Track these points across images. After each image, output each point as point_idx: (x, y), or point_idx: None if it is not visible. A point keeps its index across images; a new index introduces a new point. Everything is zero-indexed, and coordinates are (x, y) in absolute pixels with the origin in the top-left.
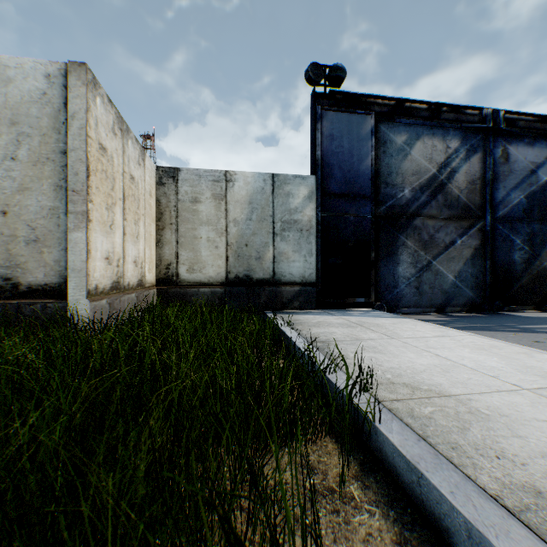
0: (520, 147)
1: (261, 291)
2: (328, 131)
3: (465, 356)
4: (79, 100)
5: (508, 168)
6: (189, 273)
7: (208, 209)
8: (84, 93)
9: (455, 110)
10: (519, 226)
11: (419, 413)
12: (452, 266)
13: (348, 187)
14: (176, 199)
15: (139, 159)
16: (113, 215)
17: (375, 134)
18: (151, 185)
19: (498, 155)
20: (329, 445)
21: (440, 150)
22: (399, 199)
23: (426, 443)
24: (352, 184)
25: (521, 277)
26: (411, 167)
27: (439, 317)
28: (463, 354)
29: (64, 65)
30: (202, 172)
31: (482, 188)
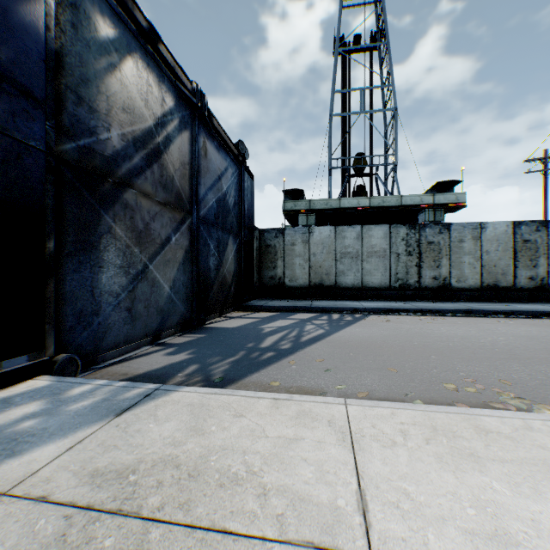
0: (213, 147)
1: None
2: None
3: None
4: None
5: (207, 165)
6: None
7: None
8: None
9: None
10: (213, 231)
11: None
12: (169, 272)
13: None
14: None
15: None
16: None
17: None
18: None
19: (201, 145)
20: None
21: (157, 98)
22: (103, 143)
23: None
24: None
25: (214, 284)
26: (122, 94)
27: (172, 354)
28: None
29: None
30: None
31: (191, 177)
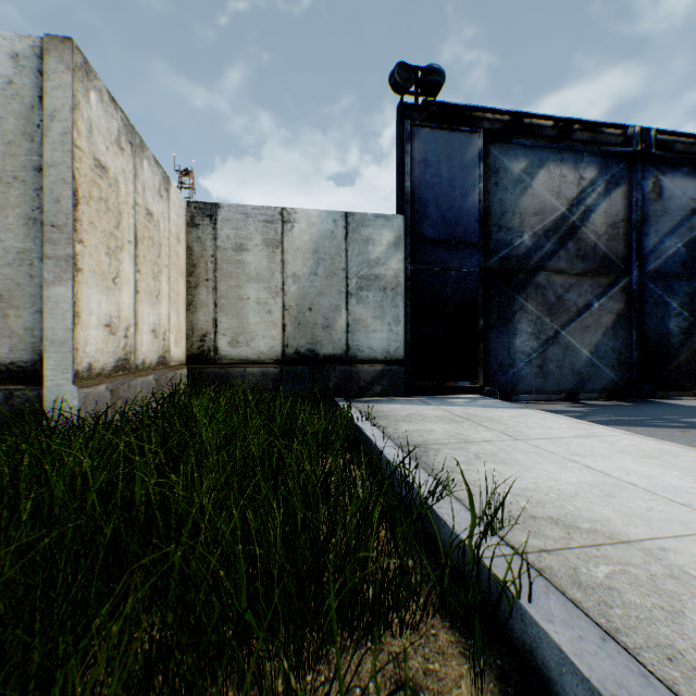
0: (676, 178)
1: (330, 371)
2: (421, 154)
3: (629, 469)
4: (61, 92)
5: (661, 207)
6: (232, 346)
7: (257, 260)
8: (69, 82)
9: (590, 129)
10: (675, 285)
11: (588, 577)
12: (587, 337)
13: (447, 231)
14: (214, 246)
15: (161, 189)
16: (118, 264)
17: (484, 160)
18: (179, 226)
19: (648, 189)
20: (441, 635)
21: (571, 182)
22: (516, 247)
23: (619, 646)
24: (453, 226)
25: (679, 352)
26: (532, 204)
27: (571, 407)
28: (626, 465)
29: (40, 41)
30: (250, 209)
31: (627, 233)
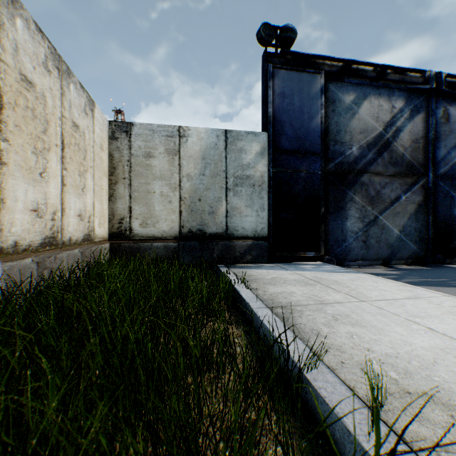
0: None
1: (214, 245)
2: (280, 89)
3: None
4: None
5: (448, 128)
6: (142, 227)
7: (161, 164)
8: None
9: (398, 73)
10: None
11: None
12: (397, 220)
13: (299, 144)
14: (129, 154)
15: (86, 108)
16: (45, 162)
17: (324, 93)
18: (103, 138)
19: (439, 115)
20: None
21: (386, 110)
22: (347, 156)
23: None
24: (303, 141)
25: None
26: (359, 125)
27: (388, 270)
28: None
29: None
30: (156, 127)
31: (424, 147)
